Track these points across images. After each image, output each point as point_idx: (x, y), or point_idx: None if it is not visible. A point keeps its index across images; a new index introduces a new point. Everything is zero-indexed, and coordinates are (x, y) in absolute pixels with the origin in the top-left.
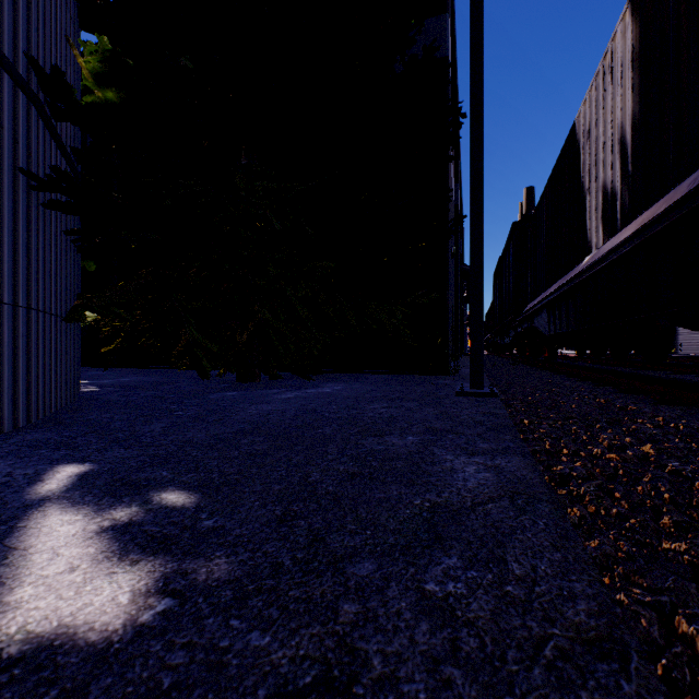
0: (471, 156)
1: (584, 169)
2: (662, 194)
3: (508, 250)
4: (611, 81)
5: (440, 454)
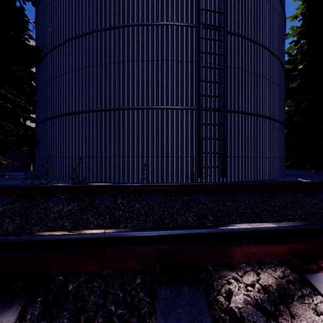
0: None
1: None
2: None
3: None
4: None
5: None
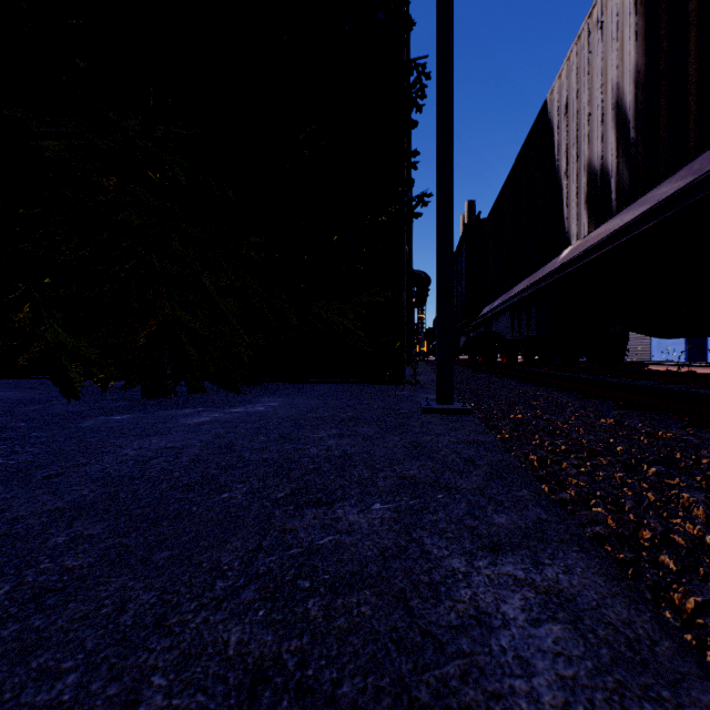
0: (439, 119)
1: (560, 151)
2: (689, 157)
3: (460, 253)
4: (601, 38)
5: (439, 556)
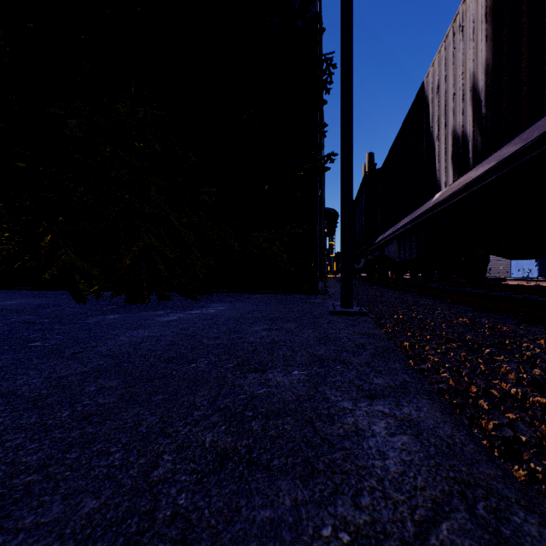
0: (342, 99)
1: (433, 120)
2: (522, 129)
3: (361, 195)
4: (462, 38)
5: (335, 400)
